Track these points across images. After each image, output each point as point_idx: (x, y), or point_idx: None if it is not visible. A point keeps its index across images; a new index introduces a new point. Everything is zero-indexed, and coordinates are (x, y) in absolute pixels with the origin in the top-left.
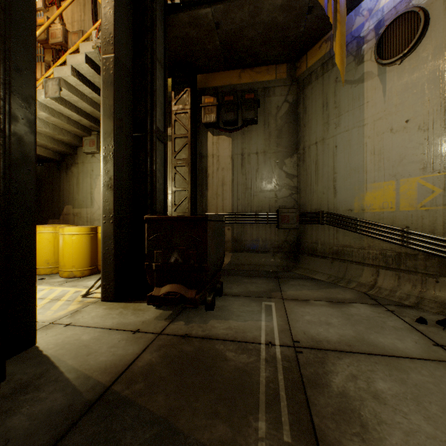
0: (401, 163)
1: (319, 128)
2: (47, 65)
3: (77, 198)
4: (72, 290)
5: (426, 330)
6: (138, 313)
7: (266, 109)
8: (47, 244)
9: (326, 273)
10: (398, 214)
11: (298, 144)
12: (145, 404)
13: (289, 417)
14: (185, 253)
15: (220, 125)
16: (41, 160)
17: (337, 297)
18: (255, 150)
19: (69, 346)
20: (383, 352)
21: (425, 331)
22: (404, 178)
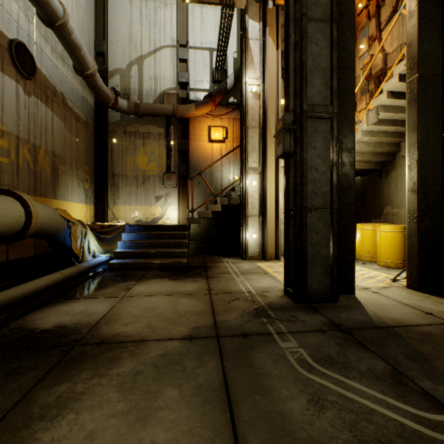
0: None
1: None
2: (369, 93)
3: (394, 200)
4: (383, 275)
5: None
6: (438, 304)
7: None
8: (367, 238)
9: None
10: None
11: None
12: (412, 343)
13: None
14: None
15: None
16: (365, 172)
17: None
18: None
19: (372, 302)
20: None
21: None
22: None
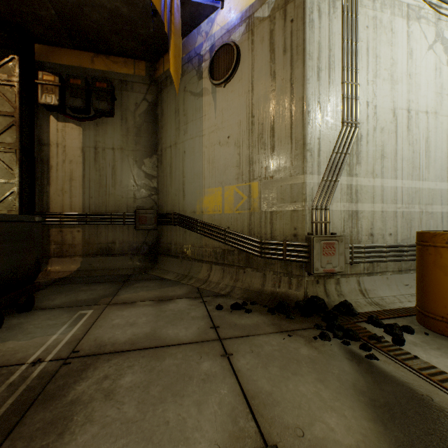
0: (225, 172)
1: (173, 132)
2: None
3: None
4: None
5: (216, 315)
6: None
7: (124, 103)
8: None
9: (176, 272)
10: (224, 216)
11: (157, 145)
12: None
13: None
14: None
15: (67, 111)
16: None
17: (169, 294)
18: (111, 145)
19: None
20: (161, 343)
21: (215, 316)
22: (227, 185)
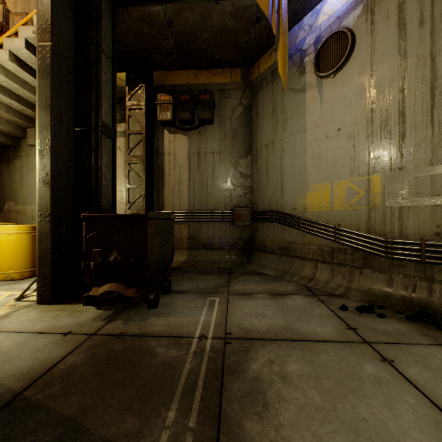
0: (335, 167)
1: (269, 132)
2: None
3: (20, 194)
4: (5, 293)
5: (345, 316)
6: (75, 314)
7: (222, 110)
8: None
9: (274, 268)
10: (332, 213)
11: (252, 146)
12: (56, 407)
13: (200, 404)
14: (125, 251)
15: (177, 124)
16: None
17: (279, 290)
18: (211, 149)
19: None
20: (303, 337)
21: (344, 317)
22: (337, 180)
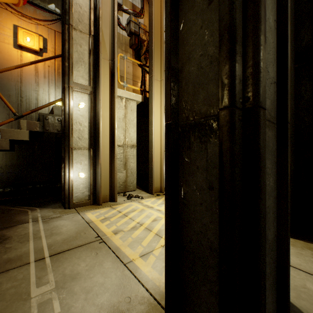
0: None
1: None
2: None
3: None
4: None
5: None
6: None
7: None
8: None
9: None
10: None
11: None
12: None
13: None
14: None
15: None
16: None
17: None
18: None
19: (306, 297)
20: None
21: None
22: None
